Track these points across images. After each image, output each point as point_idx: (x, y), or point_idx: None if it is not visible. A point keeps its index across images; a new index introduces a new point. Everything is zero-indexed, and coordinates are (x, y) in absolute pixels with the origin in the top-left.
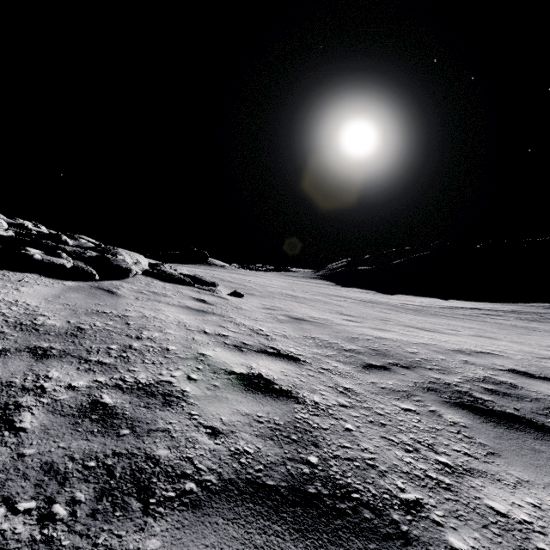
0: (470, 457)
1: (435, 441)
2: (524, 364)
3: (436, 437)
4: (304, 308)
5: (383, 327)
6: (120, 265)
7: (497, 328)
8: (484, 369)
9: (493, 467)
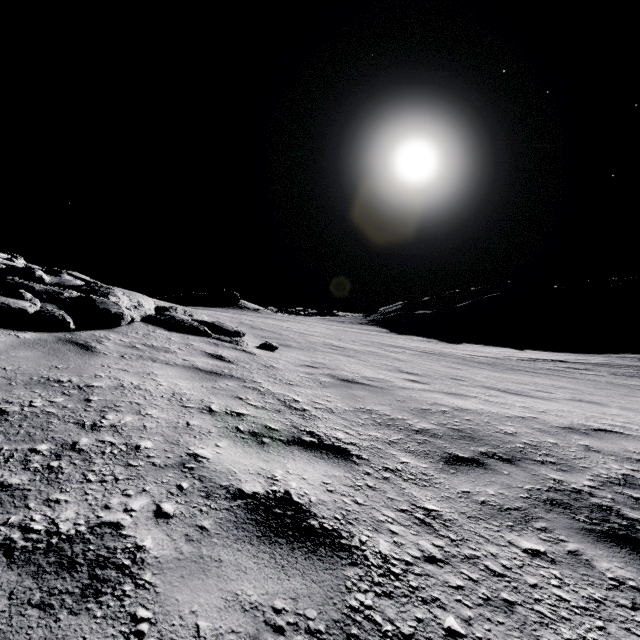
0: None
1: None
2: None
3: (607, 628)
4: (354, 364)
5: (458, 391)
6: (108, 310)
7: (593, 388)
8: (617, 460)
9: None
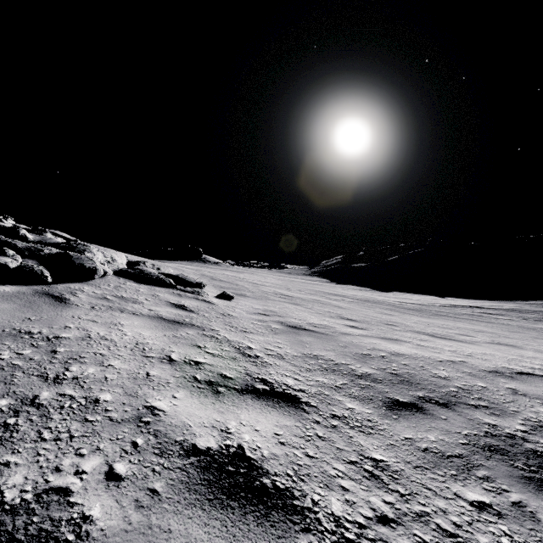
0: None
1: None
2: None
3: None
4: (301, 311)
5: (393, 336)
6: (83, 265)
7: (508, 331)
8: (542, 403)
9: None
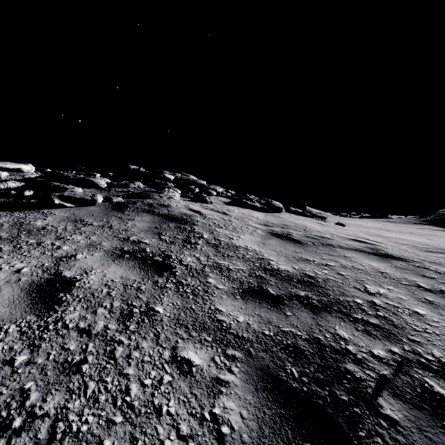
0: None
1: None
2: None
3: None
4: (394, 234)
5: None
6: (278, 206)
7: None
8: None
9: None
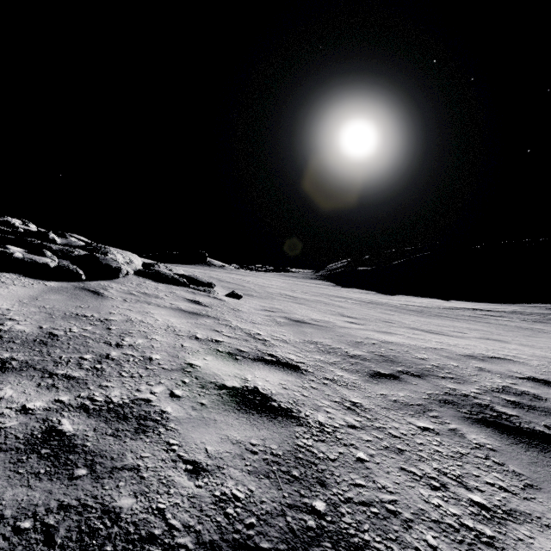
0: (507, 493)
1: (462, 471)
2: (543, 371)
3: (463, 466)
4: (304, 309)
5: (388, 330)
6: (110, 265)
7: (502, 330)
8: (501, 377)
9: (536, 507)
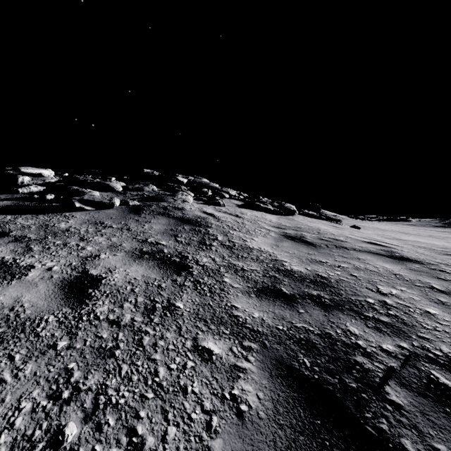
0: None
1: None
2: None
3: None
4: (412, 237)
5: None
6: (291, 209)
7: None
8: None
9: None
